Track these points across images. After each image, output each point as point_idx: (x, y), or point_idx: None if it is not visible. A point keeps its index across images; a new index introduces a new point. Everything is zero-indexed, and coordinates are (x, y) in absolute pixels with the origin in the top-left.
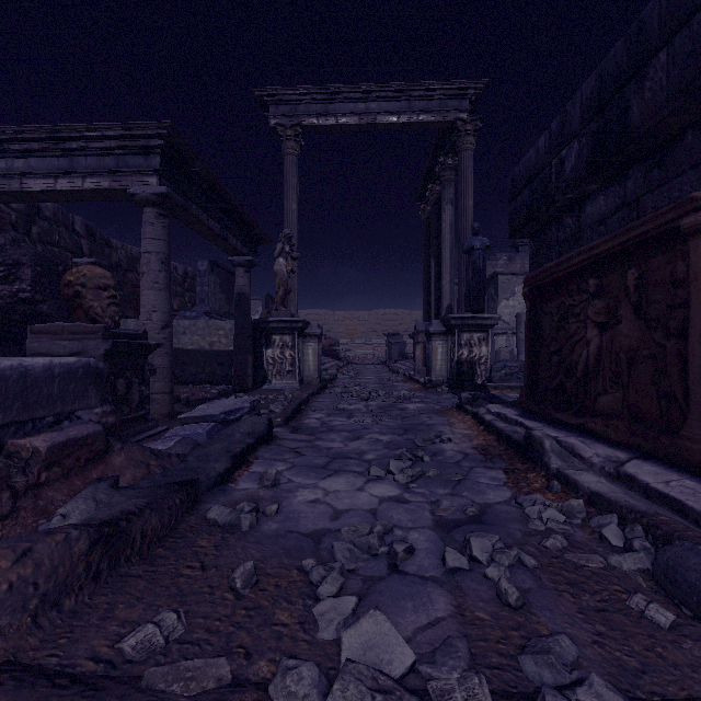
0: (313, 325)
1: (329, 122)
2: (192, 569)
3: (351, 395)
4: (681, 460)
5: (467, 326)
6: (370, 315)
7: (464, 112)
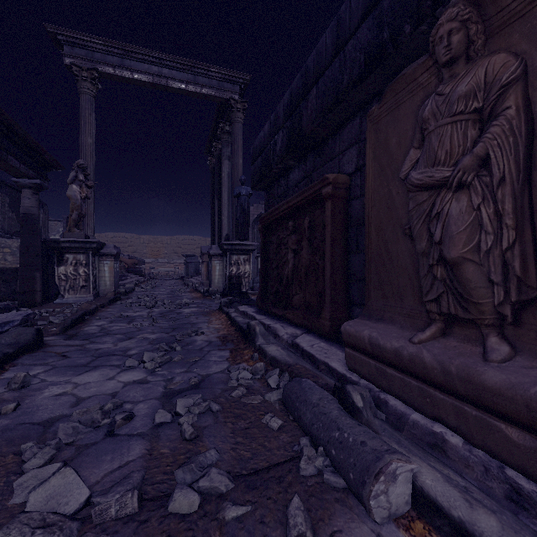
0: (110, 246)
1: (125, 74)
2: None
3: (139, 305)
4: (321, 331)
5: (235, 250)
6: (172, 240)
7: (236, 94)
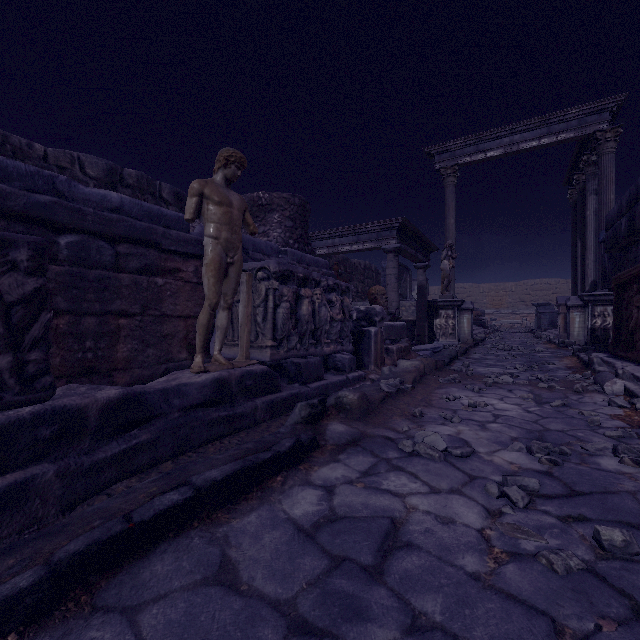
0: (467, 302)
1: (479, 157)
2: (454, 373)
3: (497, 348)
4: None
5: (599, 301)
6: (518, 286)
7: (604, 123)
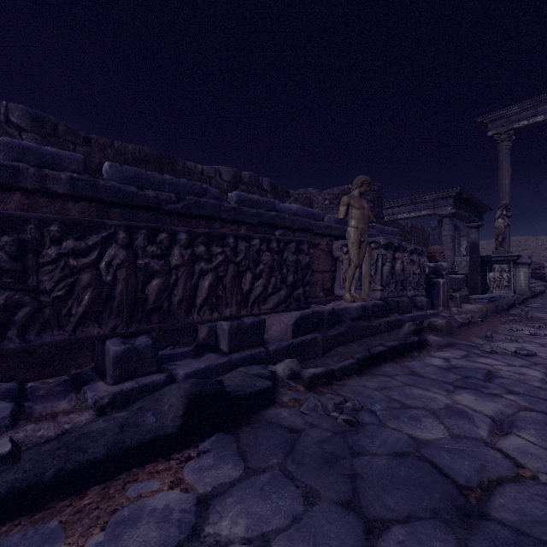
0: (524, 257)
1: (537, 119)
2: (513, 316)
3: None
4: None
5: None
6: None
7: None
